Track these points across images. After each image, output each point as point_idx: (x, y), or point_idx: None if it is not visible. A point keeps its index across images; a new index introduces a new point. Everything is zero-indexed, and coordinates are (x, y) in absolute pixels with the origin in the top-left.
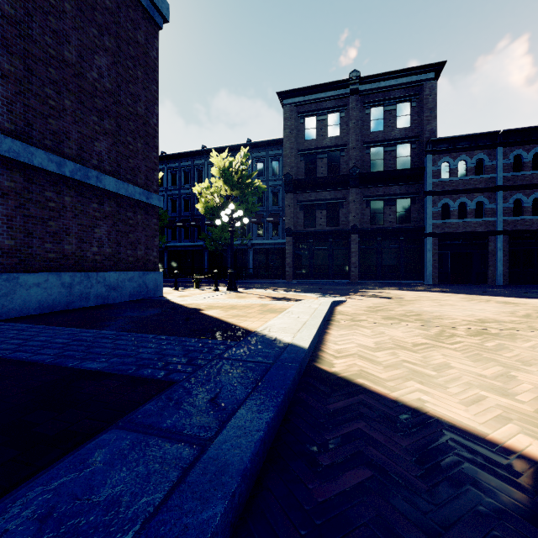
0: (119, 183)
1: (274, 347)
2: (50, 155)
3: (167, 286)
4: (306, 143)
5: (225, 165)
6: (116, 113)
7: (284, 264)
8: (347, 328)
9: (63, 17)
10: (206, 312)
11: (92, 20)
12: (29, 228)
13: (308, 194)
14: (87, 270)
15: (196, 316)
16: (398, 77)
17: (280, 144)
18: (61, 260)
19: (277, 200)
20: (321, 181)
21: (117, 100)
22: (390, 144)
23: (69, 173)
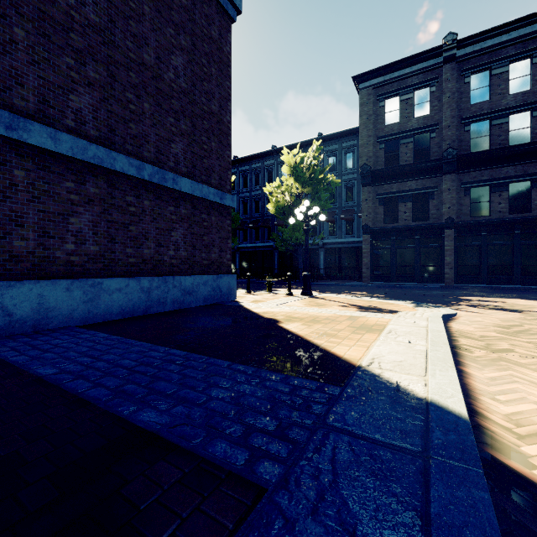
0: (194, 184)
1: (405, 408)
2: (130, 159)
3: (239, 287)
4: (386, 128)
5: (296, 161)
6: (191, 113)
7: (359, 264)
8: (492, 364)
9: (142, 20)
10: (285, 325)
11: (169, 20)
12: (111, 233)
13: (388, 186)
14: (165, 274)
15: (274, 331)
16: (513, 30)
17: (354, 134)
18: (141, 264)
19: (351, 195)
20: (405, 170)
21: (192, 99)
22: (500, 115)
23: (147, 177)
